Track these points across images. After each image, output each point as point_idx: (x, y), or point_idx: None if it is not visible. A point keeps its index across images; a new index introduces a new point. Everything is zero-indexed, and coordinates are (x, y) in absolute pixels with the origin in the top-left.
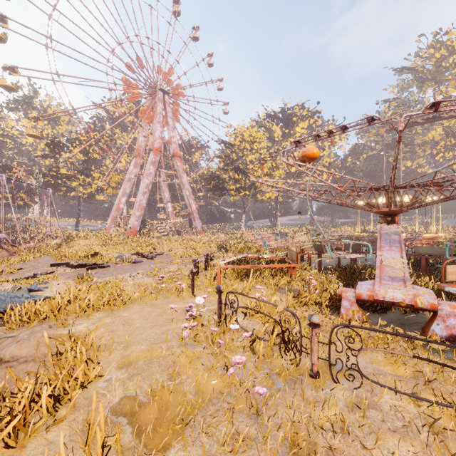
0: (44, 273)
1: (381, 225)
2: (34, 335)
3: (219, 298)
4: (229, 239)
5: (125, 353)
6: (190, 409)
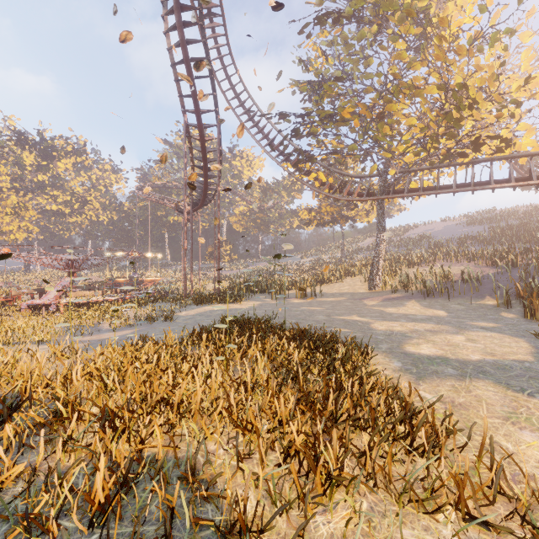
0: None
1: (66, 277)
2: None
3: None
4: None
5: None
6: None
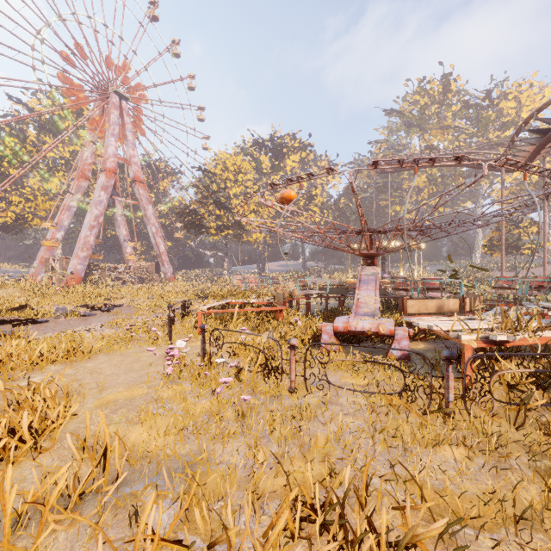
0: None
1: (362, 267)
2: None
3: (203, 338)
4: (208, 288)
5: (101, 396)
6: (181, 425)
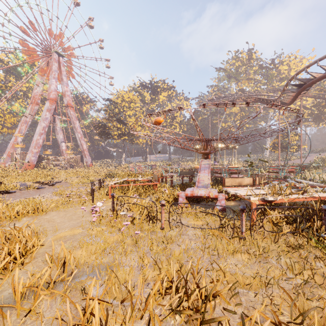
0: None
1: (202, 160)
2: None
3: (113, 201)
4: (113, 171)
5: (55, 234)
6: (102, 248)
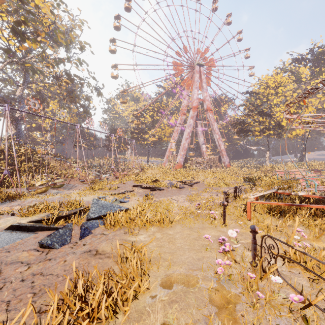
0: (129, 191)
1: None
2: (115, 237)
3: (254, 238)
4: (253, 172)
5: (168, 272)
6: None
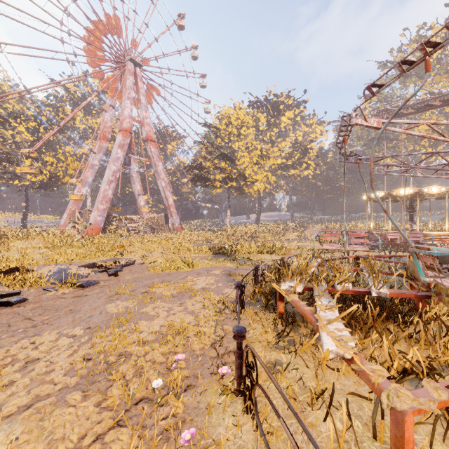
0: None
1: None
2: None
3: None
4: (213, 238)
5: None
6: None
